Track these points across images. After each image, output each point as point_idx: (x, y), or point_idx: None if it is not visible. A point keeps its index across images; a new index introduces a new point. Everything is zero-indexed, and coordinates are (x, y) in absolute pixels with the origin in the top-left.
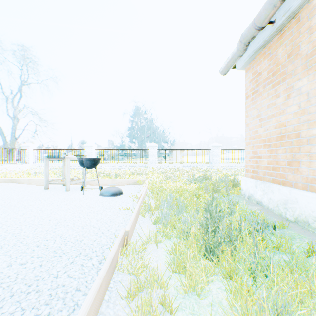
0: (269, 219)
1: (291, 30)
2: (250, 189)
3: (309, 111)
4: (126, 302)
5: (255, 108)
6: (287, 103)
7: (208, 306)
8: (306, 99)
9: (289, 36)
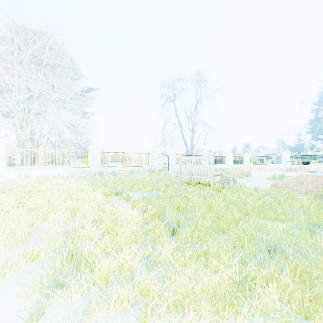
0: None
1: None
2: None
3: None
4: None
5: None
6: None
7: None
8: None
9: None
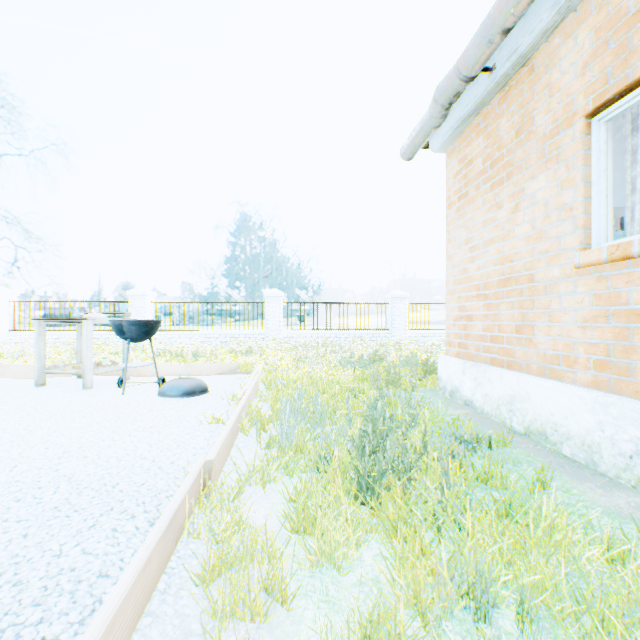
0: (481, 432)
1: (521, 88)
2: (454, 377)
3: (549, 235)
4: (202, 592)
5: (462, 226)
6: (514, 219)
7: (355, 587)
8: (544, 214)
9: (517, 97)
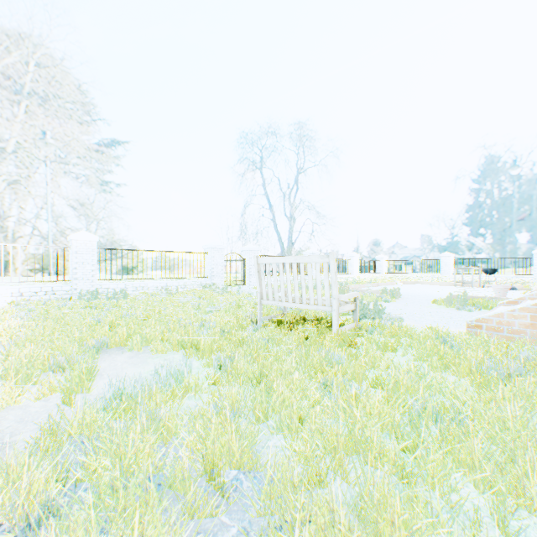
0: None
1: None
2: None
3: None
4: None
5: None
6: None
7: None
8: None
9: None
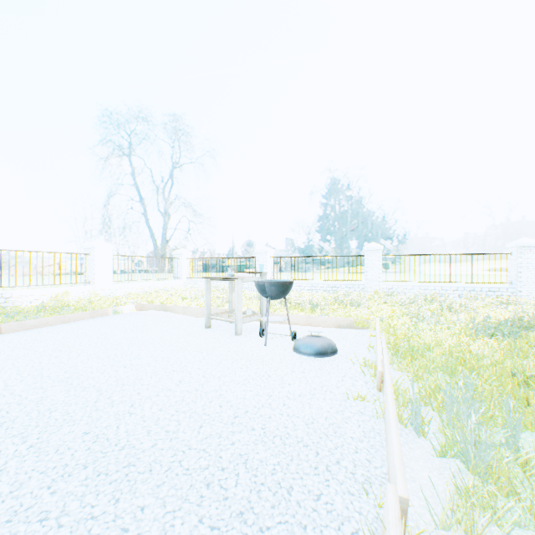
0: None
1: None
2: None
3: None
4: None
5: None
6: None
7: None
8: None
9: None
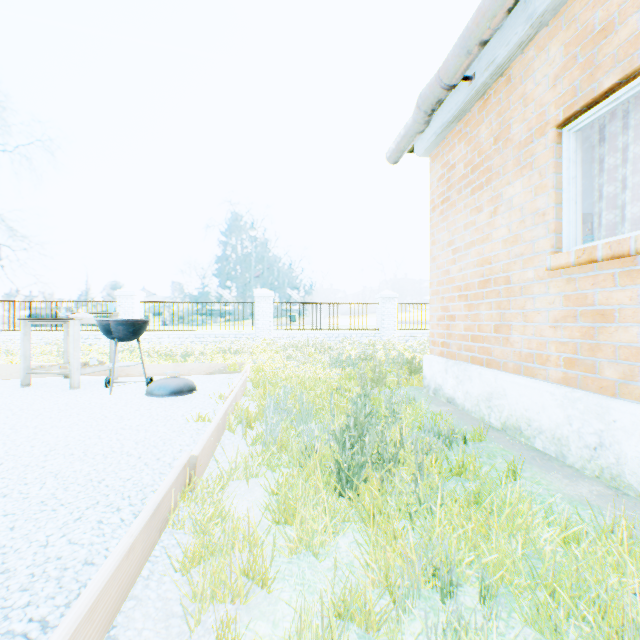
0: (460, 427)
1: (499, 97)
2: (437, 376)
3: (524, 239)
4: (184, 578)
5: (445, 229)
6: (492, 223)
7: (330, 571)
8: (520, 219)
9: (495, 106)
